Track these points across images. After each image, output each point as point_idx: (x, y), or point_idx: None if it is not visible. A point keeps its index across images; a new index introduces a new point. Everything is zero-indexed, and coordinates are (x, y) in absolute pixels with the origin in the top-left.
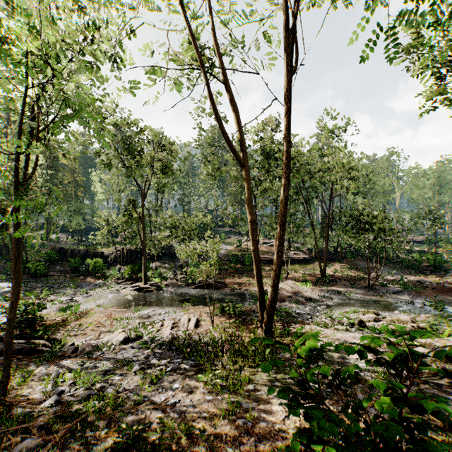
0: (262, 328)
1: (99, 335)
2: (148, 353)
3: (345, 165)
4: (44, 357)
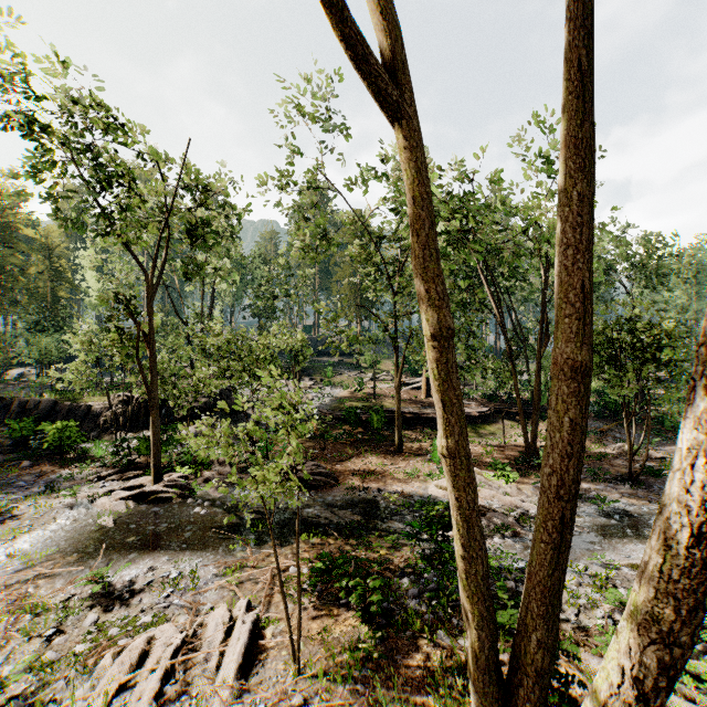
0: None
1: None
2: None
3: None
4: None
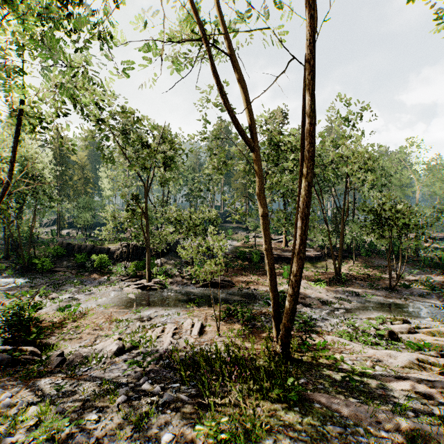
0: (277, 341)
1: (95, 339)
2: (141, 371)
3: (361, 156)
4: (19, 375)
